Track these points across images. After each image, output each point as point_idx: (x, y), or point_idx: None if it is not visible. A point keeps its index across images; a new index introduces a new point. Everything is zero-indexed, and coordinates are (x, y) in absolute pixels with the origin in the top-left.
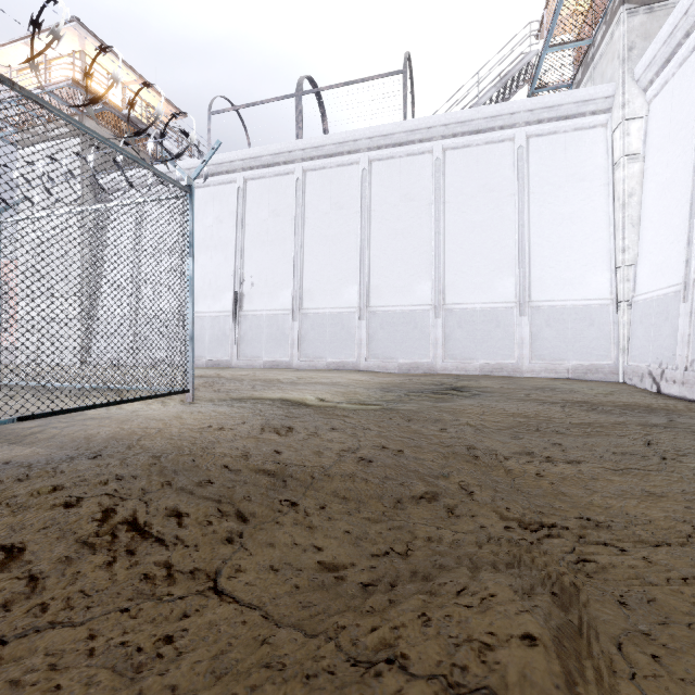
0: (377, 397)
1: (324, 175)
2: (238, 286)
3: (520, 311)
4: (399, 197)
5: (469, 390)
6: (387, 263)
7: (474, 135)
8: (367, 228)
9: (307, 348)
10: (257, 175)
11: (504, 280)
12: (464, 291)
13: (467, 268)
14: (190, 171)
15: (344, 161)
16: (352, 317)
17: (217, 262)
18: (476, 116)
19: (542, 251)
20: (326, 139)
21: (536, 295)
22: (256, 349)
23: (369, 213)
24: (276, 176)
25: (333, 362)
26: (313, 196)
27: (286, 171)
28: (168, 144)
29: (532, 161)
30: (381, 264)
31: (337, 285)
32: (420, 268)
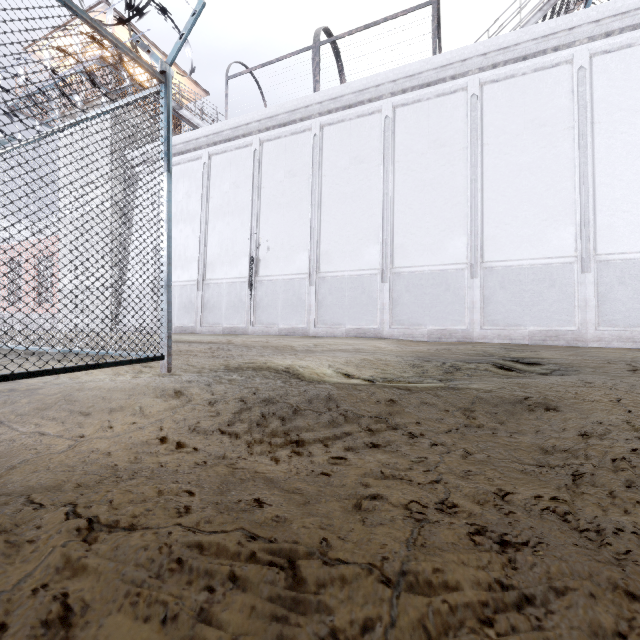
0: (417, 370)
1: (342, 128)
2: (254, 251)
3: (582, 266)
4: (427, 143)
5: (537, 362)
6: (413, 218)
7: (519, 62)
8: (390, 181)
9: (325, 313)
10: (273, 135)
11: (560, 231)
12: (507, 246)
13: (511, 219)
14: (208, 137)
15: (365, 110)
16: (373, 280)
17: (234, 227)
18: (522, 39)
19: (612, 192)
20: (345, 88)
21: (605, 247)
22: (272, 315)
23: (393, 164)
24: (292, 135)
25: (353, 328)
26: (331, 151)
27: (302, 128)
28: (188, 115)
29: (597, 84)
30: (407, 220)
31: (356, 245)
32: (453, 222)
